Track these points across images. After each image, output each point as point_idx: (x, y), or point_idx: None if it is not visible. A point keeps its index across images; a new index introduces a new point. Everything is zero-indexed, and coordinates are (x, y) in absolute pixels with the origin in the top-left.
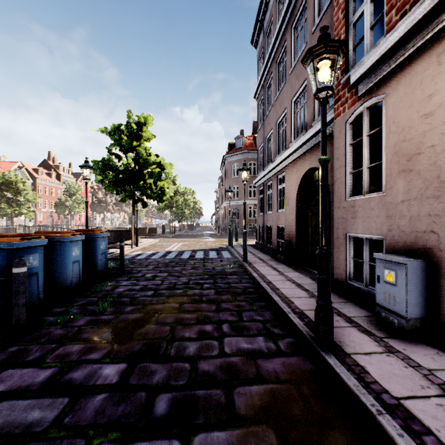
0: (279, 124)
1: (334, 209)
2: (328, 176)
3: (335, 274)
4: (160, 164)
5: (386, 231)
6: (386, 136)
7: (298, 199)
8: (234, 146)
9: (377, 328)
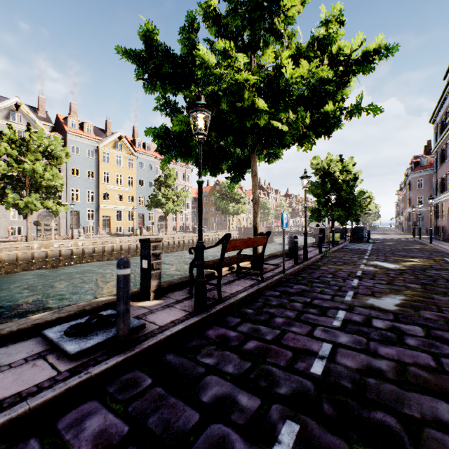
0: (443, 178)
1: None
2: None
3: None
4: (369, 196)
5: None
6: None
7: (448, 215)
8: (418, 163)
9: (447, 244)
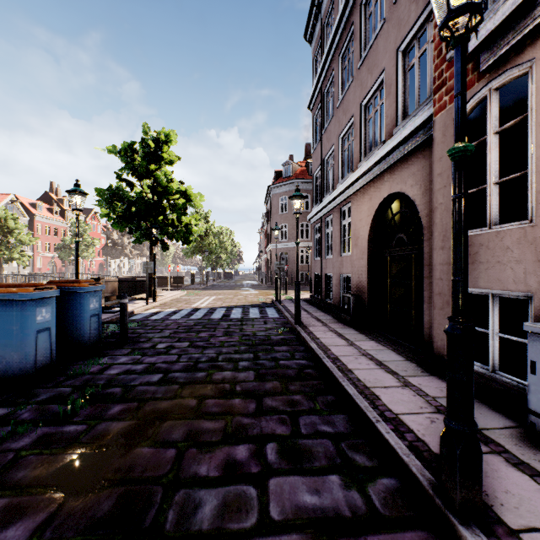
0: (343, 138)
1: (434, 251)
2: (419, 203)
3: (435, 349)
4: (186, 193)
5: (536, 286)
6: (538, 128)
7: (371, 239)
8: (282, 174)
9: (537, 456)
